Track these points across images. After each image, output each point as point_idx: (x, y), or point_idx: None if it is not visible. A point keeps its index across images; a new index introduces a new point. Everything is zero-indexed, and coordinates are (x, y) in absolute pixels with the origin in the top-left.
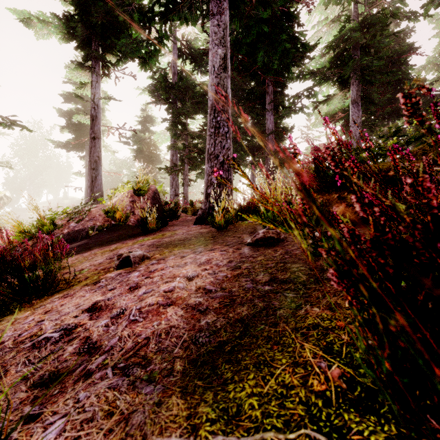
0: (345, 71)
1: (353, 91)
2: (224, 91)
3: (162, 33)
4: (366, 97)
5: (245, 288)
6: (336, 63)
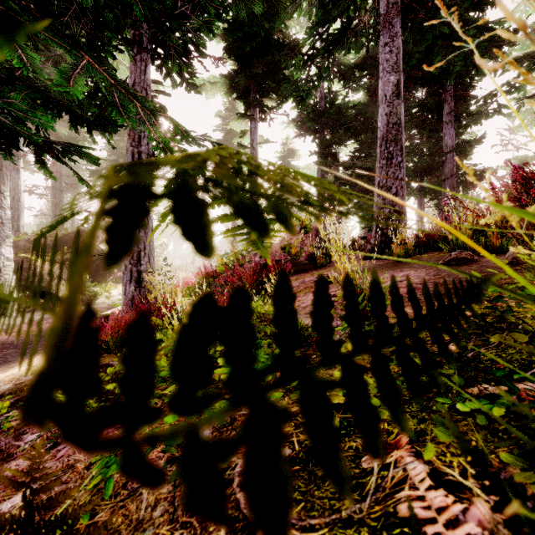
0: None
1: None
2: (397, 119)
3: (325, 70)
4: None
5: (450, 280)
6: None
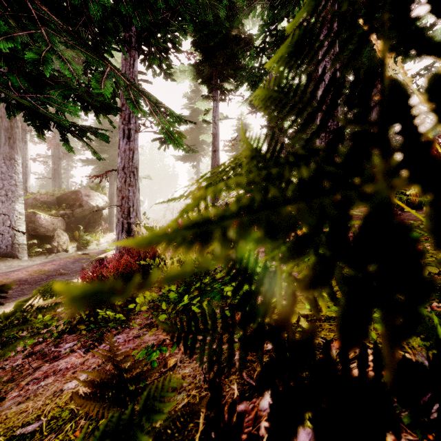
0: None
1: None
2: None
3: None
4: None
5: None
6: None
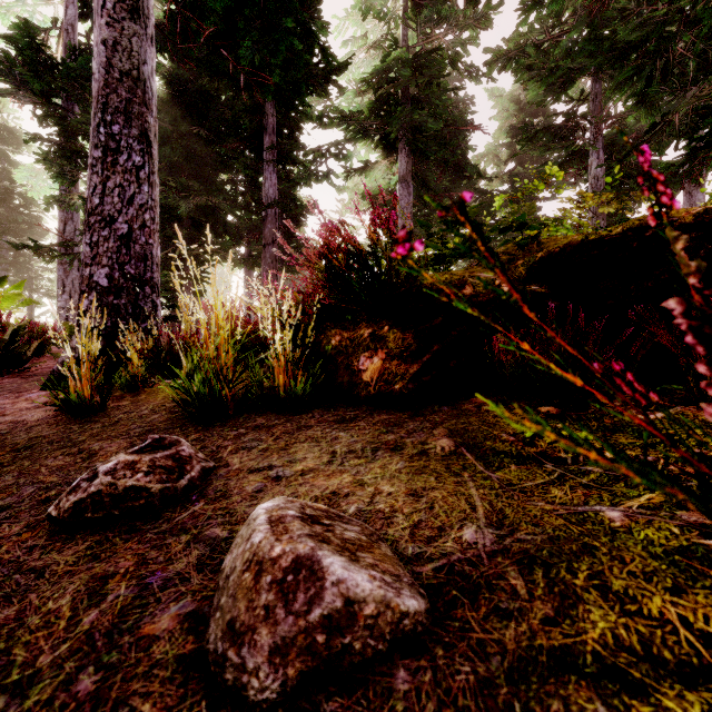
0: (391, 126)
1: (402, 163)
2: (132, 65)
3: None
4: (418, 176)
5: None
6: (379, 114)
